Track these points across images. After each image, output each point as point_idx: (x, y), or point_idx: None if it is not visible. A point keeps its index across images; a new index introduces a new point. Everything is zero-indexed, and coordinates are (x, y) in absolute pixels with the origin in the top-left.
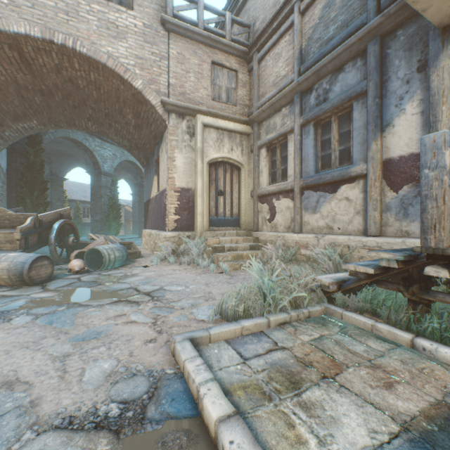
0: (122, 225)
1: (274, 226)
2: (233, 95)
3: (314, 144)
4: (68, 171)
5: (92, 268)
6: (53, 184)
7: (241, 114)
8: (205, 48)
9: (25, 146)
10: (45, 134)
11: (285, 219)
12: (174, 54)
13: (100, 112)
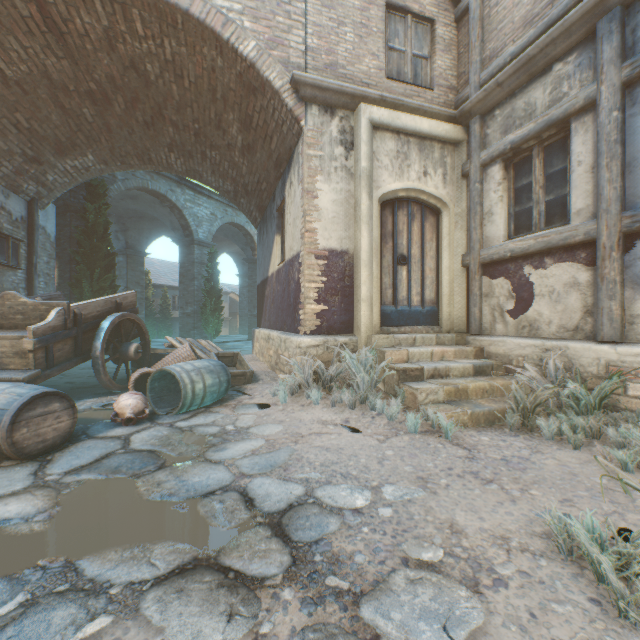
0: (225, 320)
1: (528, 324)
2: (424, 68)
3: None
4: (150, 242)
5: (161, 408)
6: (129, 262)
7: (441, 106)
8: None
9: (83, 201)
10: (112, 183)
11: (564, 310)
12: None
13: (186, 130)
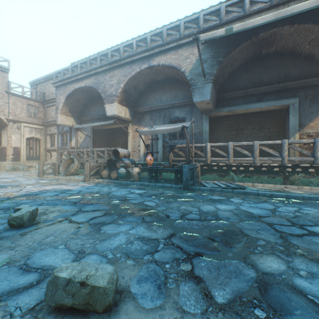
0: None
1: (52, 159)
2: (37, 115)
3: (61, 139)
4: None
5: None
6: None
7: (41, 122)
8: (25, 99)
9: None
10: None
11: (55, 158)
12: (12, 102)
13: None
